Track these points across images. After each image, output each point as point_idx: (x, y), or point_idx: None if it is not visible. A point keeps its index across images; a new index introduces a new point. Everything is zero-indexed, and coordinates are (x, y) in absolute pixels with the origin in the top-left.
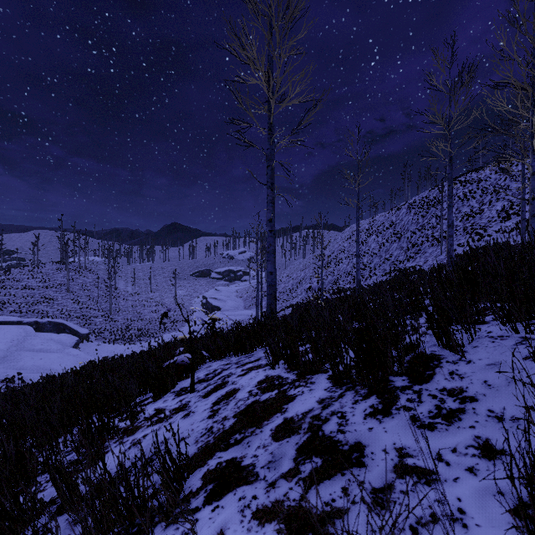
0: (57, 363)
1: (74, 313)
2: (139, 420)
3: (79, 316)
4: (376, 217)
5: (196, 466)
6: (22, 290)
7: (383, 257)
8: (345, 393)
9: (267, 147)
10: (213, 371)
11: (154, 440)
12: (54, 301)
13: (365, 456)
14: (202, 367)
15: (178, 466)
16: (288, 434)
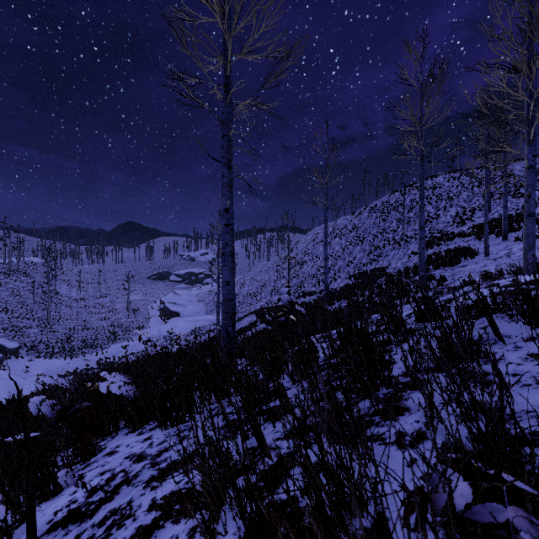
0: None
1: (1, 324)
2: None
3: (7, 327)
4: (339, 220)
5: None
6: None
7: (347, 259)
8: None
9: (223, 110)
10: (107, 480)
11: None
12: None
13: None
14: (106, 447)
15: None
16: None
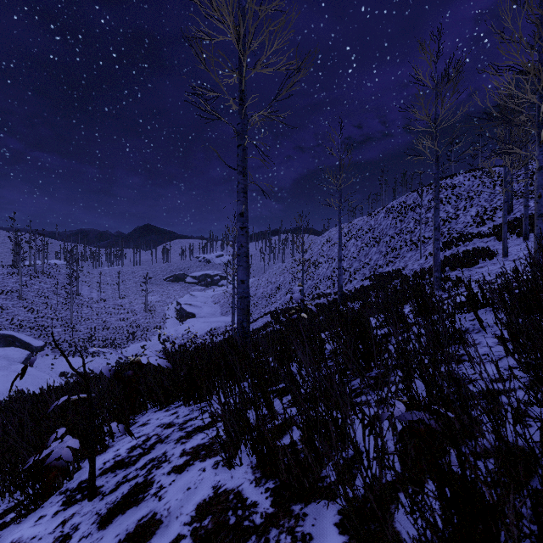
0: None
1: (27, 323)
2: None
3: (33, 326)
4: (355, 221)
5: None
6: None
7: (362, 261)
8: None
9: (238, 121)
10: (143, 441)
11: None
12: (3, 310)
13: None
14: (138, 421)
15: None
16: None
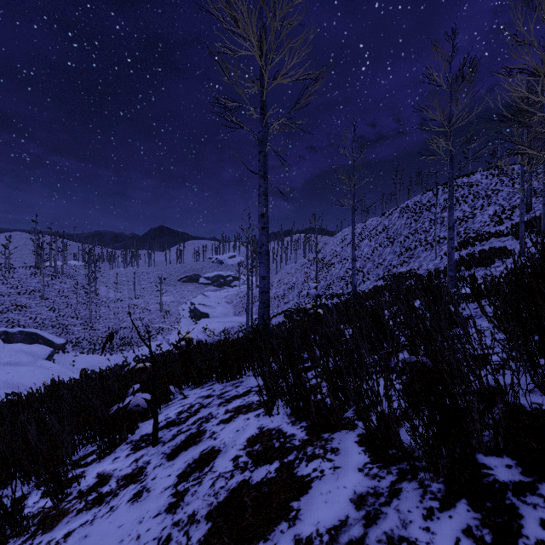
0: (26, 377)
1: (50, 322)
2: (69, 497)
3: (55, 325)
4: (368, 222)
5: None
6: None
7: (376, 261)
8: (401, 485)
9: (259, 129)
10: (188, 408)
11: None
12: (27, 308)
13: None
14: (177, 397)
15: None
16: None
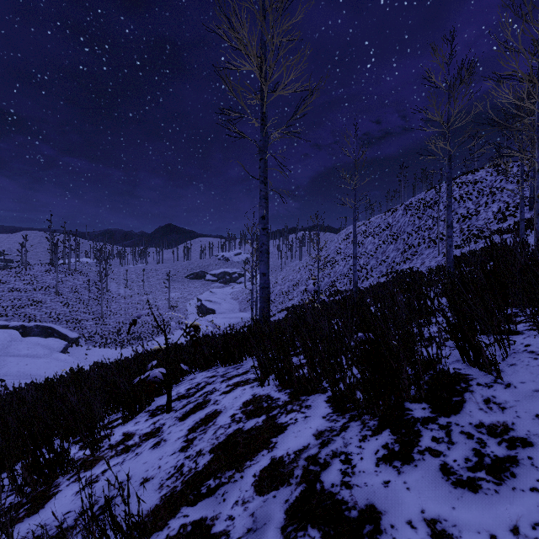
0: (43, 368)
1: (64, 317)
2: (102, 449)
3: (69, 319)
4: (372, 219)
5: (154, 527)
6: (9, 293)
7: (379, 258)
8: (349, 424)
9: (260, 138)
10: (196, 385)
11: (113, 479)
12: (43, 304)
13: (383, 532)
14: (186, 379)
15: (125, 533)
16: (276, 484)
